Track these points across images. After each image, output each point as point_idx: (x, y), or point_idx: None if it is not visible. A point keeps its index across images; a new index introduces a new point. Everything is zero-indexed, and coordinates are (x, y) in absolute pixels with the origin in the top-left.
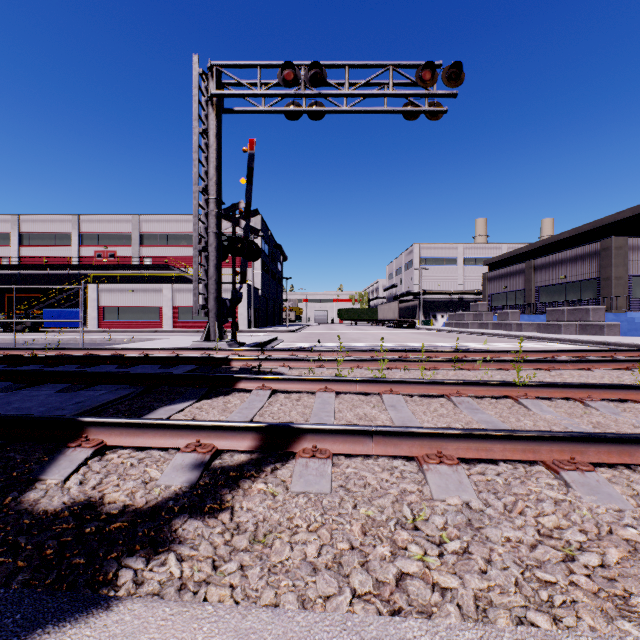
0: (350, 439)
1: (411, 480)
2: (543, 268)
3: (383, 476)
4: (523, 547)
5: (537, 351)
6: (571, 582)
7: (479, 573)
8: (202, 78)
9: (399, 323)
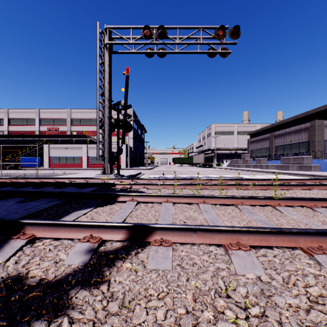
0: (183, 233)
1: (222, 260)
2: (279, 136)
3: (204, 258)
4: (301, 311)
5: (279, 179)
6: None
7: None
8: (101, 35)
9: (204, 165)
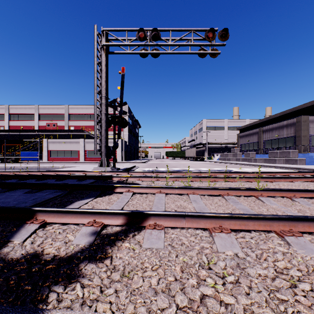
0: (173, 219)
1: (206, 241)
2: (267, 131)
3: (191, 239)
4: (268, 279)
5: (265, 172)
6: (296, 300)
7: (245, 295)
8: (98, 36)
9: (196, 158)
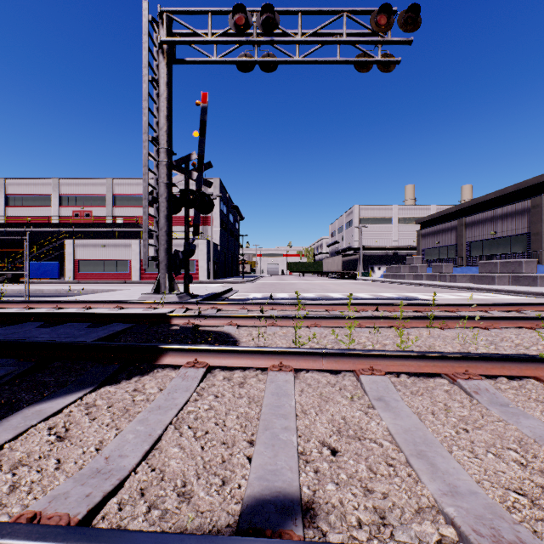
0: None
1: None
2: (474, 225)
3: None
4: None
5: (500, 304)
6: None
7: None
8: (153, 27)
9: (342, 275)
